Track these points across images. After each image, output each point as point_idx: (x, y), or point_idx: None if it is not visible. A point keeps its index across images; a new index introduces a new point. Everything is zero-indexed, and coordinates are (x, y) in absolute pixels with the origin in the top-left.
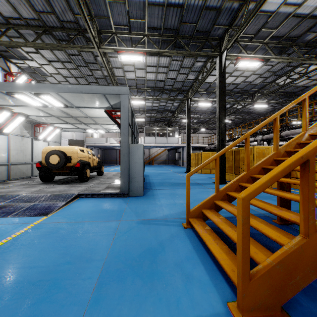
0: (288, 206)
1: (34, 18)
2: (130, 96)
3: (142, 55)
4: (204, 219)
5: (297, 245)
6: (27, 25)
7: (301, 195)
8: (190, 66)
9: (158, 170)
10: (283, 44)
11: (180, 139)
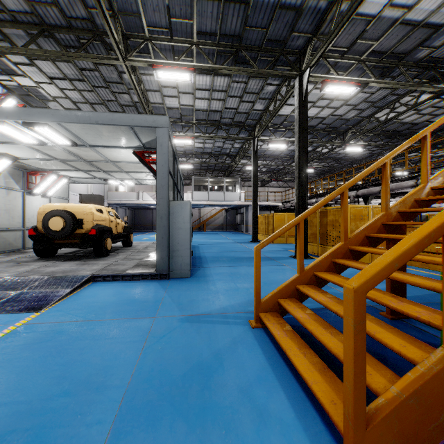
0: (402, 292)
1: (25, 10)
2: (170, 130)
3: (189, 72)
4: (281, 313)
5: (441, 365)
6: (15, 22)
7: None
8: (257, 91)
9: (212, 239)
10: (386, 63)
11: (243, 195)
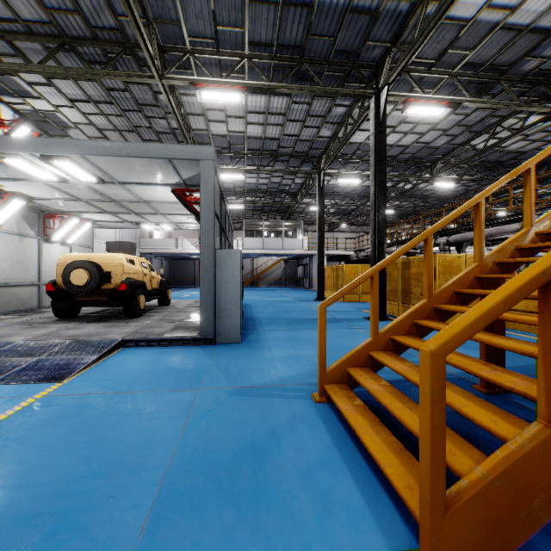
0: (500, 360)
1: (42, 20)
2: (217, 163)
3: (239, 91)
4: (351, 385)
5: (535, 442)
6: (30, 33)
7: (541, 345)
8: (324, 114)
9: (267, 296)
10: (484, 78)
11: (306, 243)
